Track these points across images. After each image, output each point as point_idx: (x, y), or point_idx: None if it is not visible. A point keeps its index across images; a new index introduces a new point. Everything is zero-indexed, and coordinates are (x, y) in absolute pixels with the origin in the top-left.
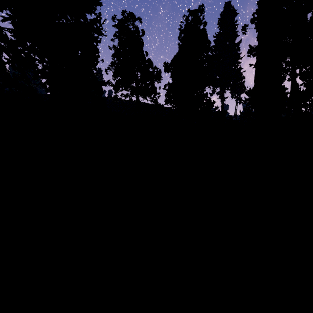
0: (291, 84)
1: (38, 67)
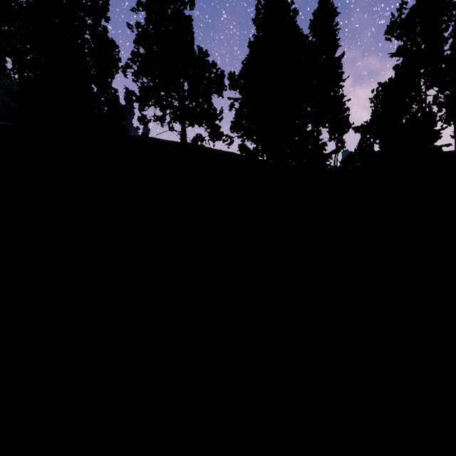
0: None
1: None
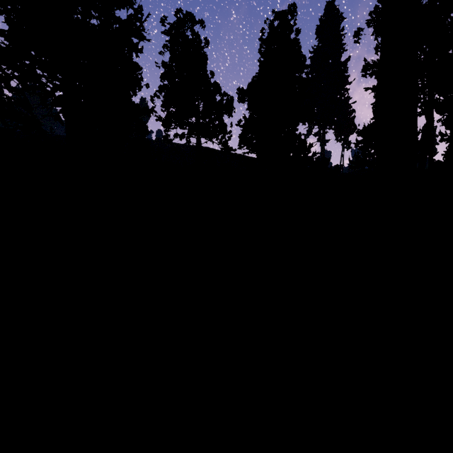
0: (427, 117)
1: (46, 87)
